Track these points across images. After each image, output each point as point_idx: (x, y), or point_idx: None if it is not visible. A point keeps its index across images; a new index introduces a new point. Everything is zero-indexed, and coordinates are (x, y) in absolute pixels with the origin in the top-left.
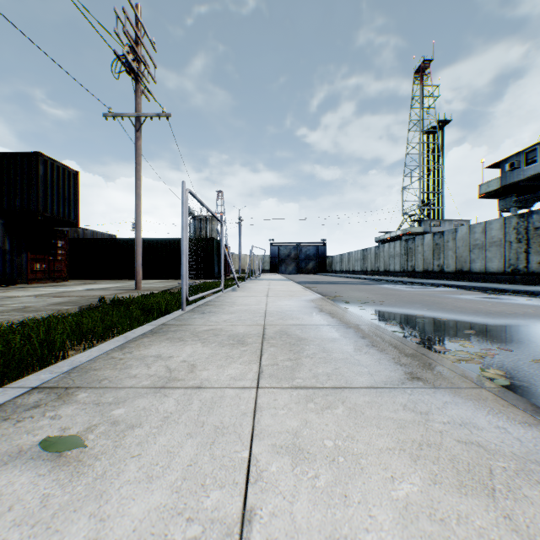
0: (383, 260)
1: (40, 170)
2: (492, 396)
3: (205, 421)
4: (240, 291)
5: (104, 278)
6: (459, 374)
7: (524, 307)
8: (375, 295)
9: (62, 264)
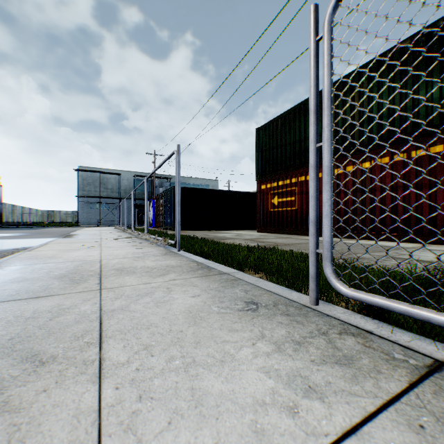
0: None
1: None
2: None
3: (115, 255)
4: None
5: None
6: None
7: None
8: None
9: None
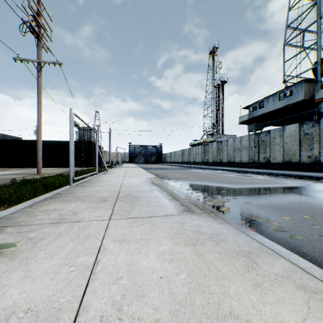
0: (192, 156)
1: None
2: (214, 215)
3: (80, 234)
4: (108, 174)
5: (13, 167)
6: (205, 208)
7: (253, 179)
8: (185, 175)
9: None
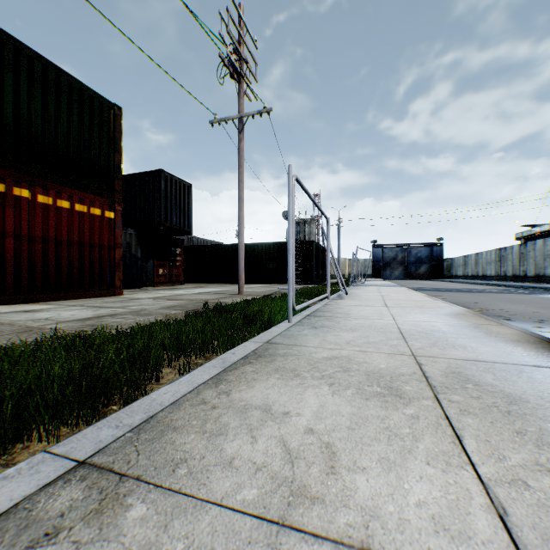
0: (532, 261)
1: (161, 186)
2: None
3: None
4: (349, 299)
5: (212, 282)
6: None
7: None
8: (545, 310)
9: (178, 269)
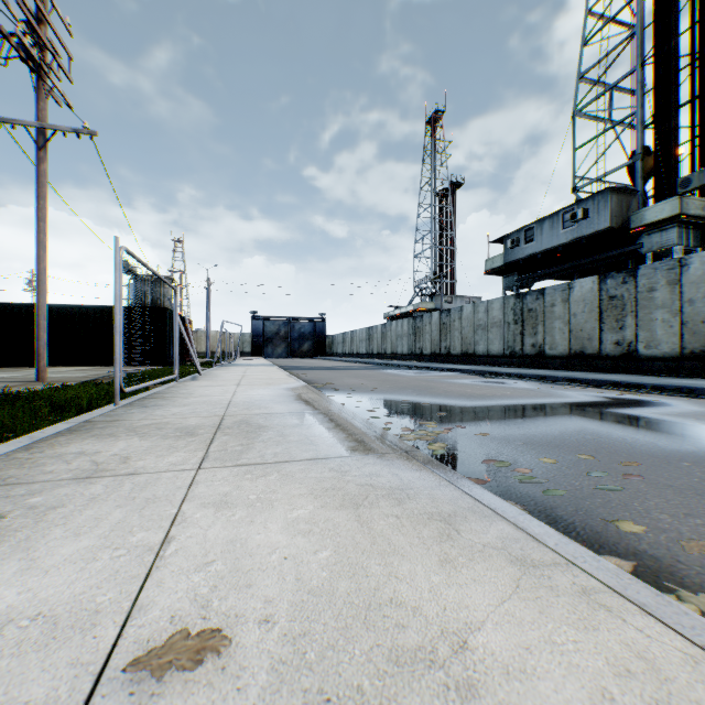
0: (390, 340)
1: None
2: (407, 456)
3: (137, 496)
4: (203, 380)
5: None
6: (394, 444)
7: (506, 389)
8: (371, 382)
9: None
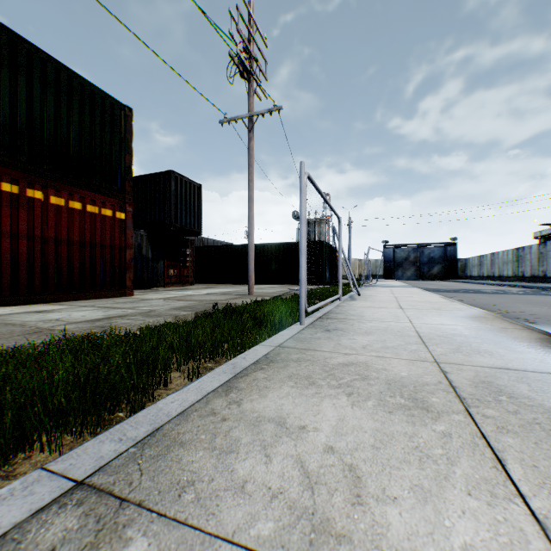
0: None
1: (171, 186)
2: None
3: None
4: (361, 300)
5: (221, 283)
6: None
7: None
8: None
9: (188, 270)
